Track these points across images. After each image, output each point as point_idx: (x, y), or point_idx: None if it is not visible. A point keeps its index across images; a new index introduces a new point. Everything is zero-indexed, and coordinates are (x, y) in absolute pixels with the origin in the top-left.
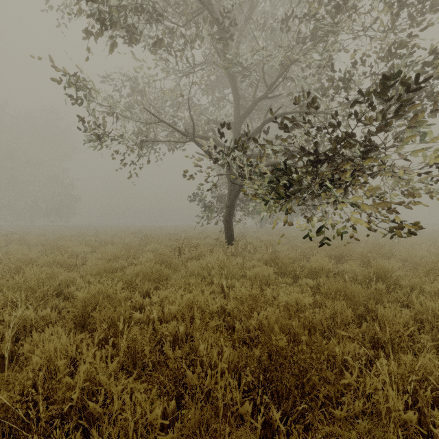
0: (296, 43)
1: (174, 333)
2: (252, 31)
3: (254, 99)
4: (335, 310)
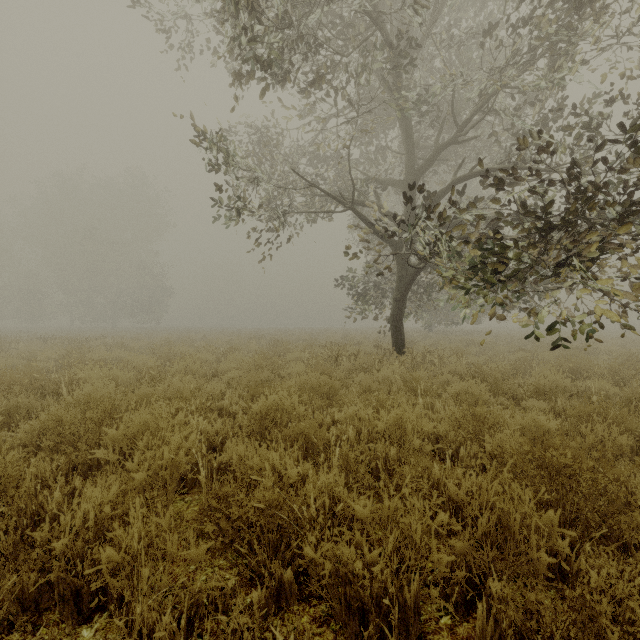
0: (506, 63)
1: (384, 455)
2: (438, 50)
3: (436, 146)
4: (600, 437)
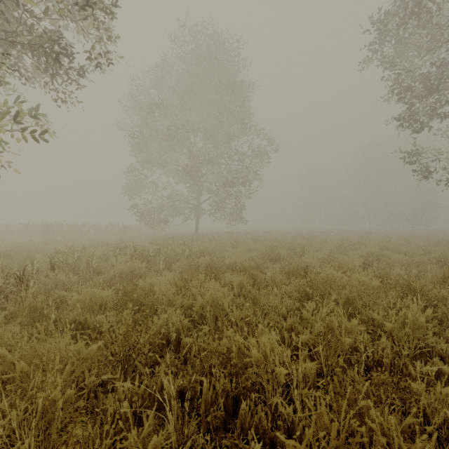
0: None
1: None
2: None
3: None
4: None
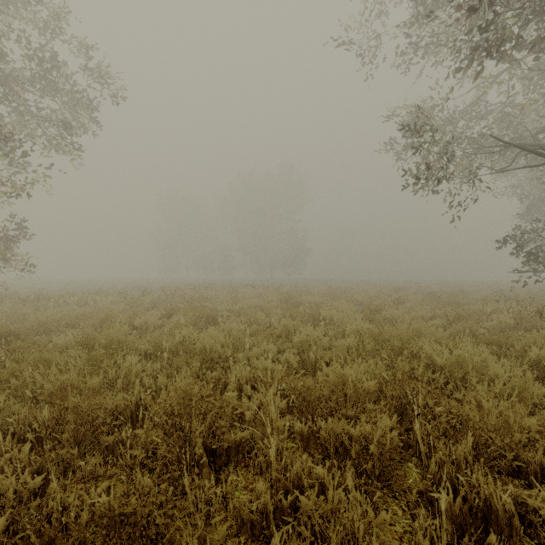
0: None
1: None
2: None
3: None
4: None
